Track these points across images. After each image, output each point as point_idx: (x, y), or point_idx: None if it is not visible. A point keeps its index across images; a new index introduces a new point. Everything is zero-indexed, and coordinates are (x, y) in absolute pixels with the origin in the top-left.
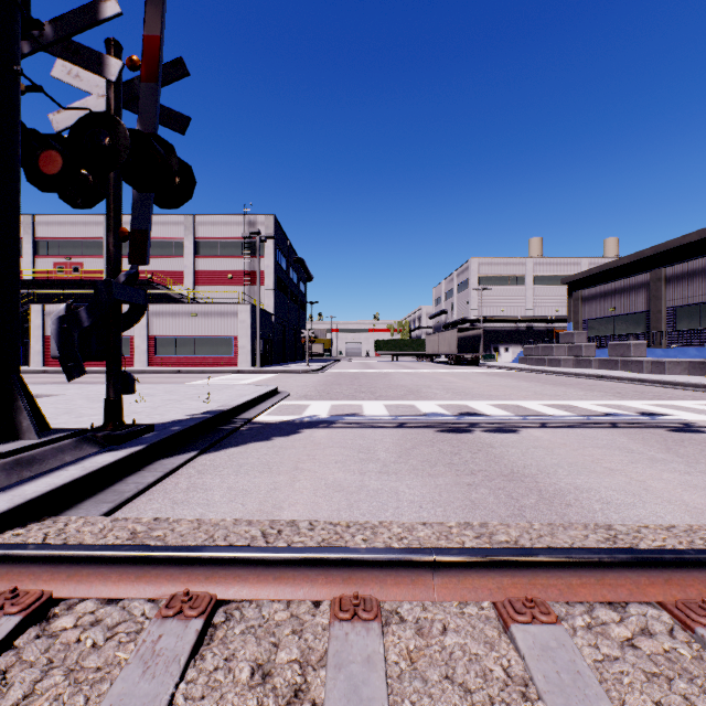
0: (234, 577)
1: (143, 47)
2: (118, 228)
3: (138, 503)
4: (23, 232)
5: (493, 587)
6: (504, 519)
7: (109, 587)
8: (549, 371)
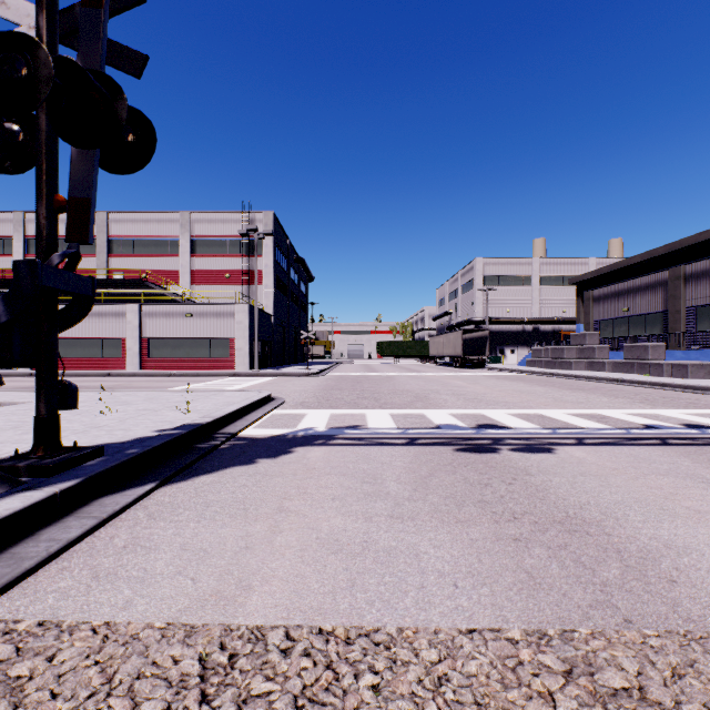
0: None
1: None
2: (52, 196)
3: (41, 577)
4: (13, 230)
5: None
6: (587, 612)
7: None
8: (562, 374)
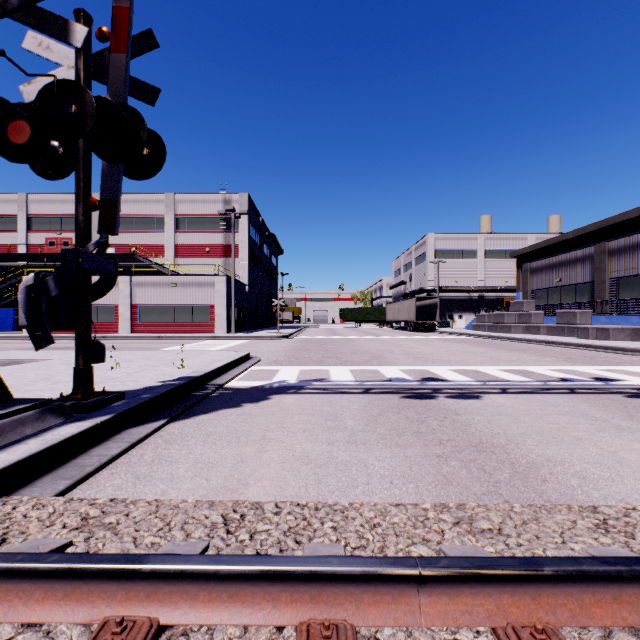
0: (181, 594)
1: (113, 19)
2: (88, 198)
3: (99, 478)
4: (18, 209)
5: (491, 607)
6: (480, 497)
7: (31, 608)
8: (501, 337)
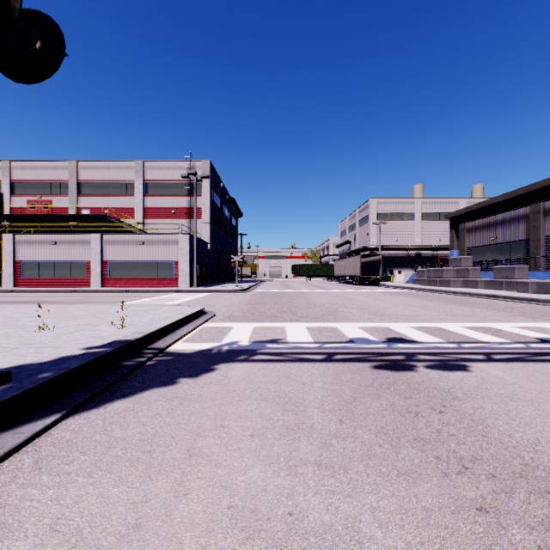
0: None
1: None
2: None
3: None
4: (2, 175)
5: None
6: None
7: None
8: (443, 290)
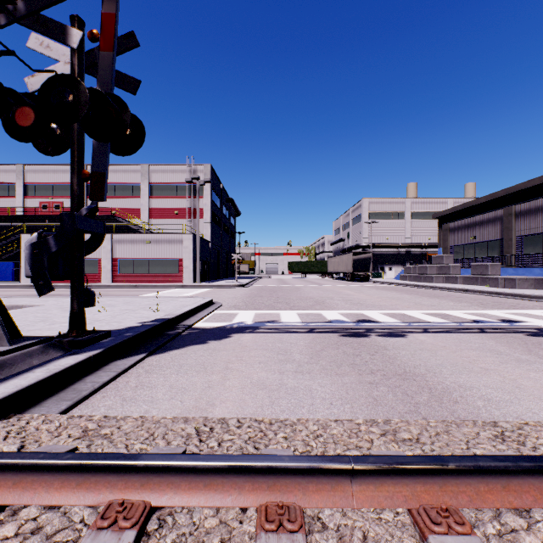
0: (167, 484)
1: (102, 23)
2: (81, 171)
3: (93, 400)
4: (16, 178)
5: (407, 493)
6: (403, 415)
7: (51, 494)
8: (425, 285)
